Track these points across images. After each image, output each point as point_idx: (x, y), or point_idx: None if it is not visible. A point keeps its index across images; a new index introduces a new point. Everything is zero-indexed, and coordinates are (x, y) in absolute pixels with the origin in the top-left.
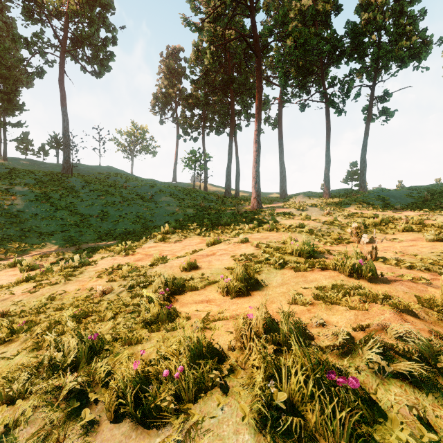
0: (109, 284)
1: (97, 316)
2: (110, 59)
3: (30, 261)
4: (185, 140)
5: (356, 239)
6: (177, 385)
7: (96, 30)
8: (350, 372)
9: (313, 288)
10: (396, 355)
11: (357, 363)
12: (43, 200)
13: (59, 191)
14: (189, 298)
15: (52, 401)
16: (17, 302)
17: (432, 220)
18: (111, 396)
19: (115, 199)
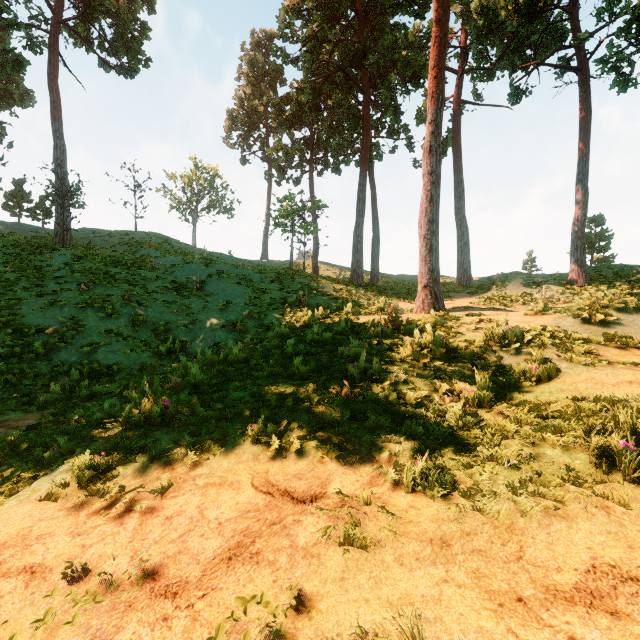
0: None
1: None
2: (142, 37)
3: None
4: (278, 182)
5: None
6: None
7: None
8: None
9: None
10: None
11: None
12: None
13: (4, 274)
14: None
15: None
16: None
17: None
18: None
19: (115, 291)
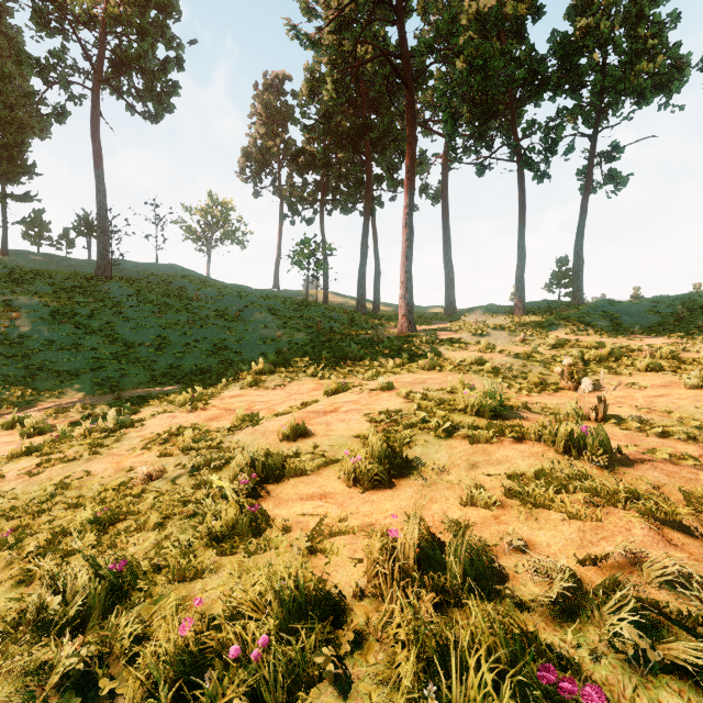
0: (160, 461)
1: (134, 522)
2: (173, 93)
3: (39, 418)
4: (292, 222)
5: (570, 385)
6: (255, 676)
7: (151, 47)
8: (580, 658)
9: (503, 476)
10: (664, 620)
11: (591, 636)
12: (64, 319)
13: (90, 304)
14: (291, 490)
15: (34, 692)
16: (7, 491)
17: (693, 352)
18: (135, 692)
19: (180, 317)
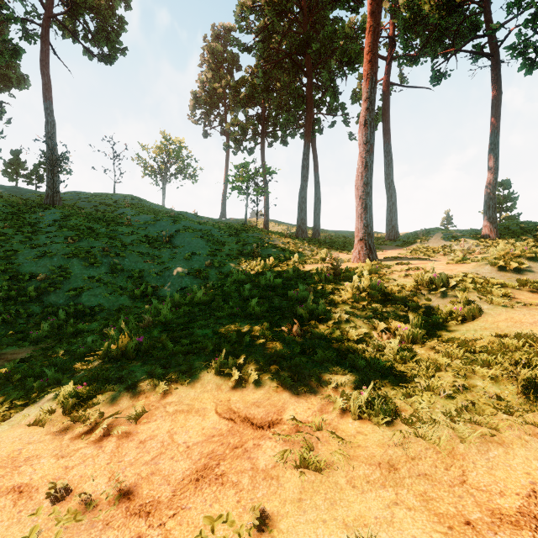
0: None
1: None
2: (120, 29)
3: None
4: (234, 152)
5: None
6: None
7: None
8: None
9: None
10: None
11: None
12: None
13: (3, 230)
14: None
15: None
16: None
17: None
18: None
19: (97, 244)
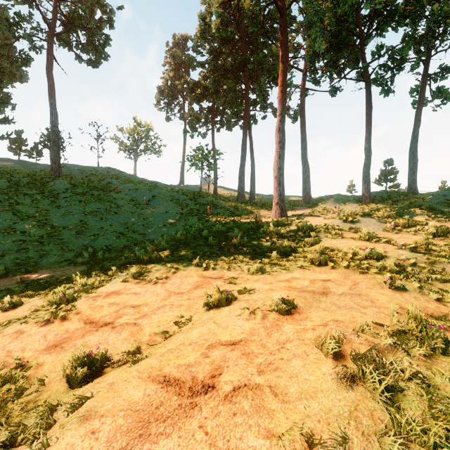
0: None
1: None
2: (106, 44)
3: None
4: (192, 136)
5: None
6: None
7: (91, 12)
8: None
9: None
10: None
11: None
12: (7, 207)
13: (33, 195)
14: None
15: None
16: None
17: None
18: None
19: (101, 205)
